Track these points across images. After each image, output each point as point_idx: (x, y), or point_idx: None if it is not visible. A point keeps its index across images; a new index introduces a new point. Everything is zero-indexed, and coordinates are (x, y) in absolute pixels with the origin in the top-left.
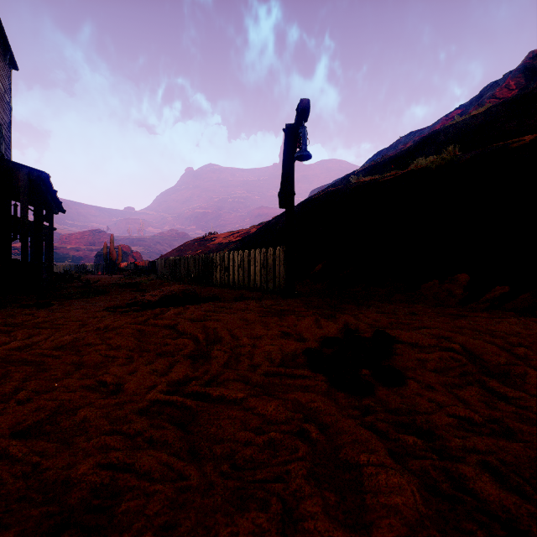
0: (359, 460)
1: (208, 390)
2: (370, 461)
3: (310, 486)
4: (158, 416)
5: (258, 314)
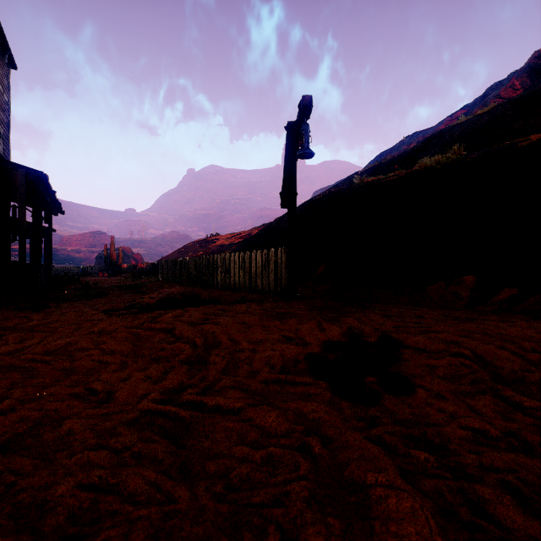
0: (366, 479)
1: (204, 399)
2: (378, 482)
3: (313, 511)
4: (148, 428)
5: (258, 317)
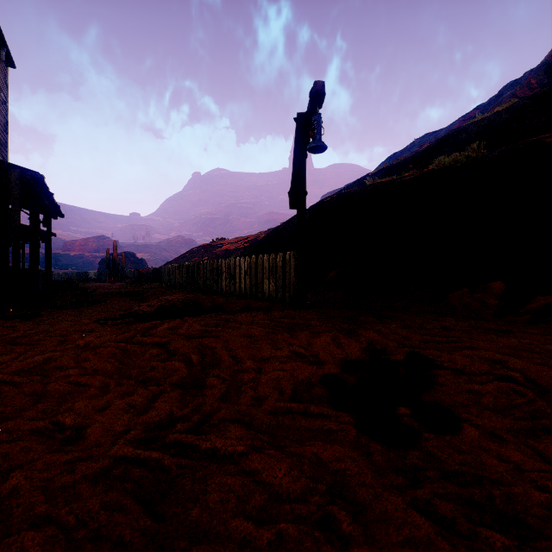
0: None
1: (195, 440)
2: None
3: None
4: (119, 486)
5: (265, 329)
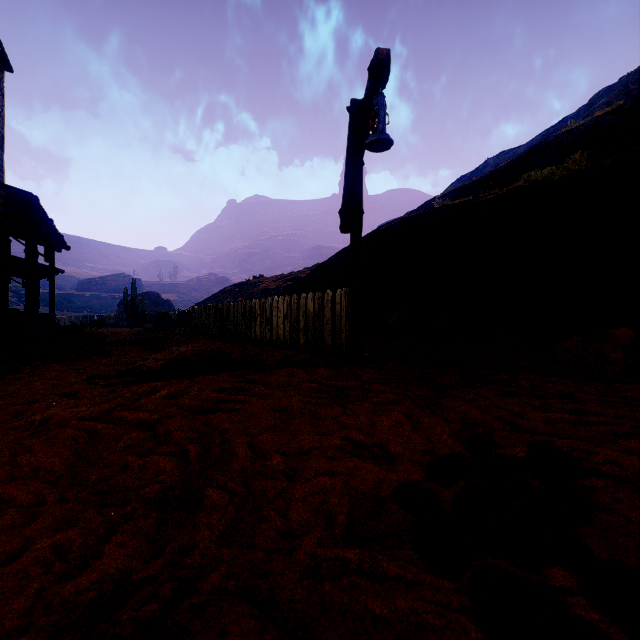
0: None
1: None
2: None
3: None
4: None
5: (305, 398)
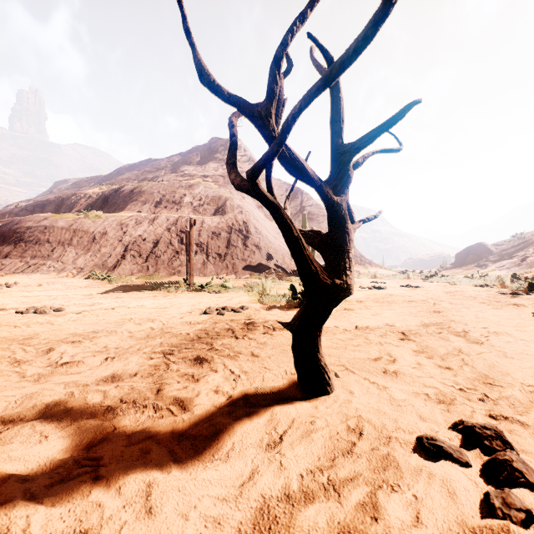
0: None
1: None
2: None
3: None
4: None
5: None
